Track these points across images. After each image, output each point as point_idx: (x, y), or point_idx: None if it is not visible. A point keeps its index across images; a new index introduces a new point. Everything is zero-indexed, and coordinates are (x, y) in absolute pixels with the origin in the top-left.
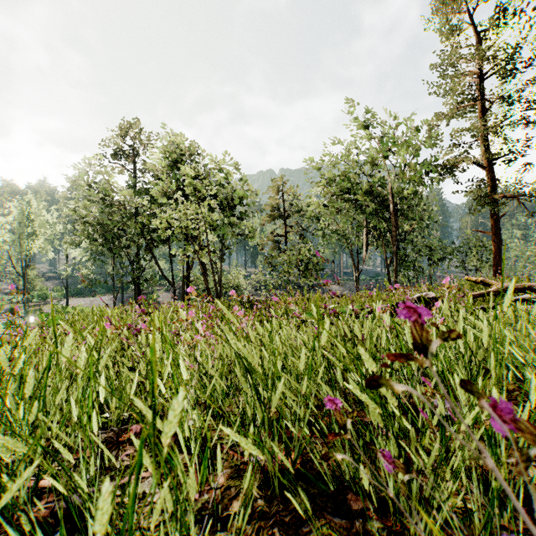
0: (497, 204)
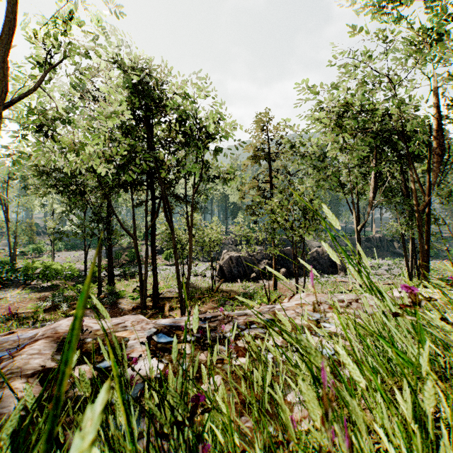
0: None
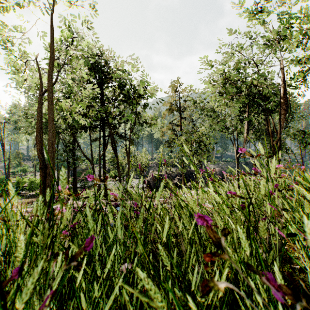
0: None
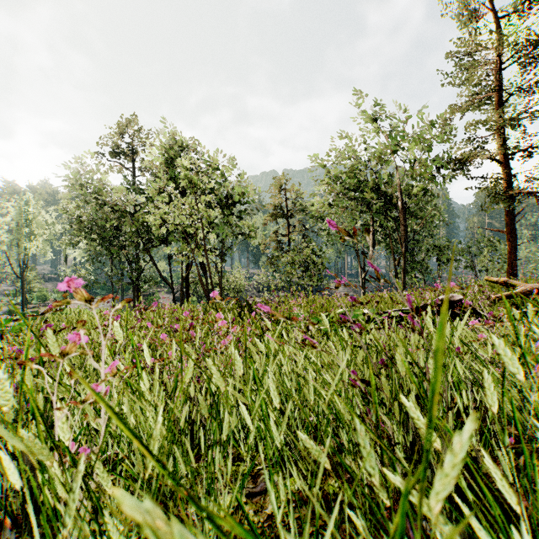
0: (513, 201)
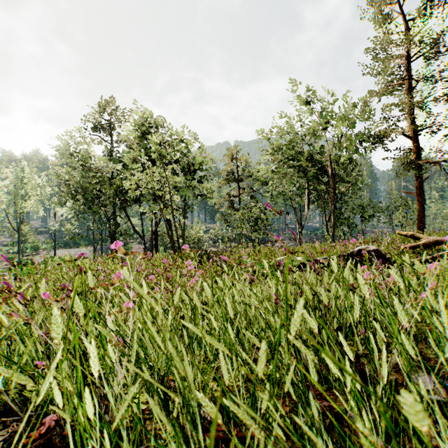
0: (421, 169)
